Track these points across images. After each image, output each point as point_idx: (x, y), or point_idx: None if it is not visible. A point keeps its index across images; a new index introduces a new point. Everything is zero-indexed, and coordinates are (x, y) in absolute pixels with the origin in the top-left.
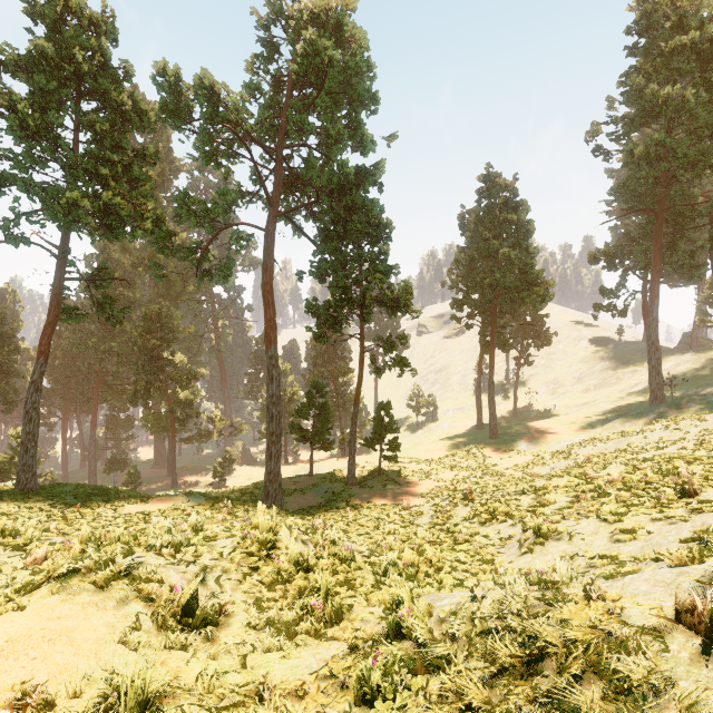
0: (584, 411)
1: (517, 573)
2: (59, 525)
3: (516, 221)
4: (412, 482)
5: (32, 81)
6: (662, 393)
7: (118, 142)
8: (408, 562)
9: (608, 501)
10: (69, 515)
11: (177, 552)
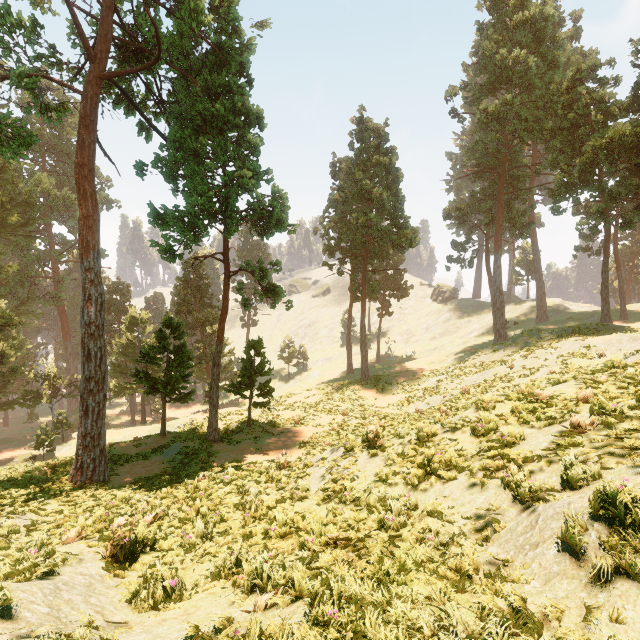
0: (436, 354)
1: None
2: None
3: (388, 163)
4: (287, 431)
5: None
6: (505, 332)
7: None
8: None
9: None
10: None
11: None
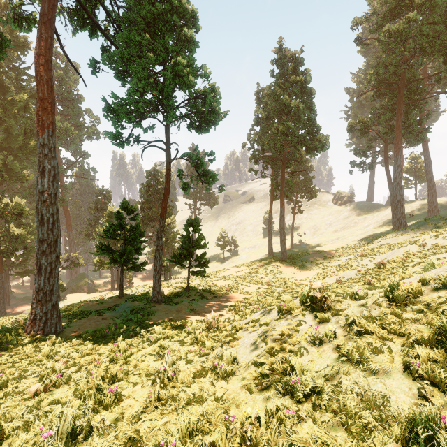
0: (339, 242)
1: None
2: None
3: (303, 81)
4: (220, 296)
5: None
6: (405, 221)
7: None
8: None
9: None
10: None
11: None
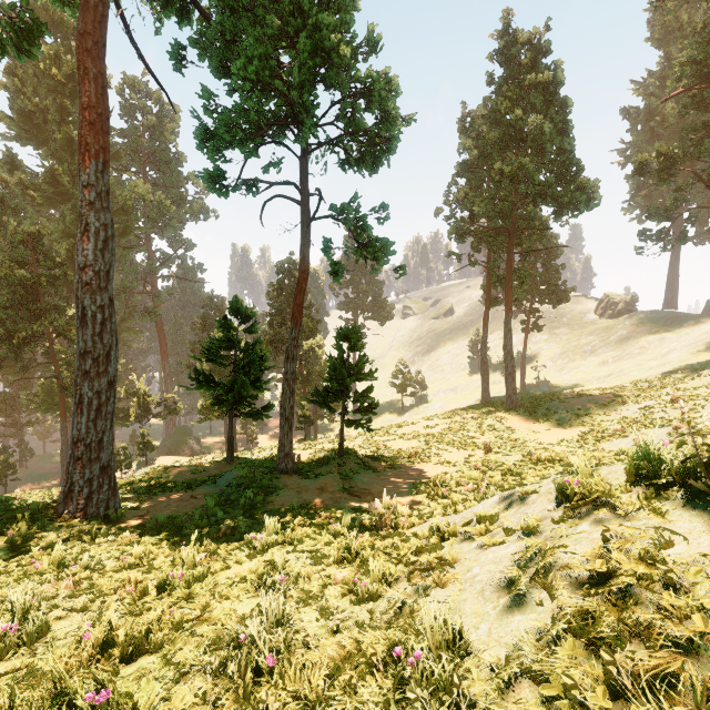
0: (613, 382)
1: None
2: None
3: (550, 81)
4: (398, 467)
5: None
6: None
7: None
8: None
9: None
10: None
11: None
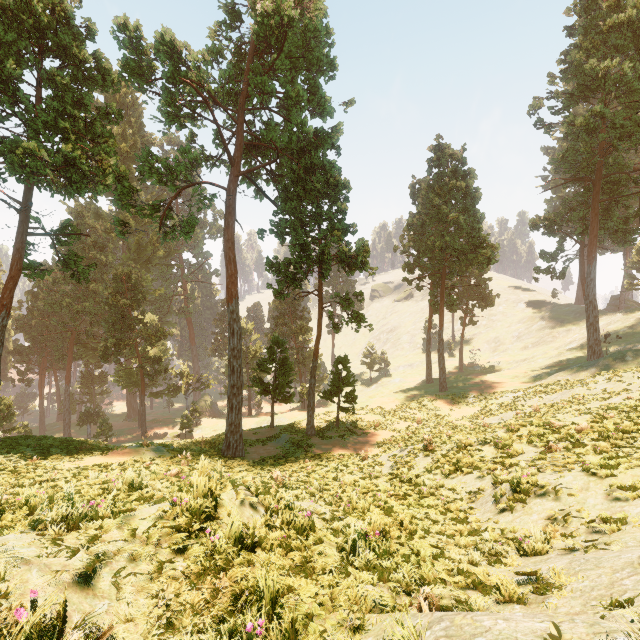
0: (524, 366)
1: (499, 535)
2: (5, 479)
3: (464, 187)
4: (368, 433)
5: None
6: (599, 349)
7: (80, 98)
8: (377, 527)
9: (585, 452)
10: (20, 468)
11: (75, 528)
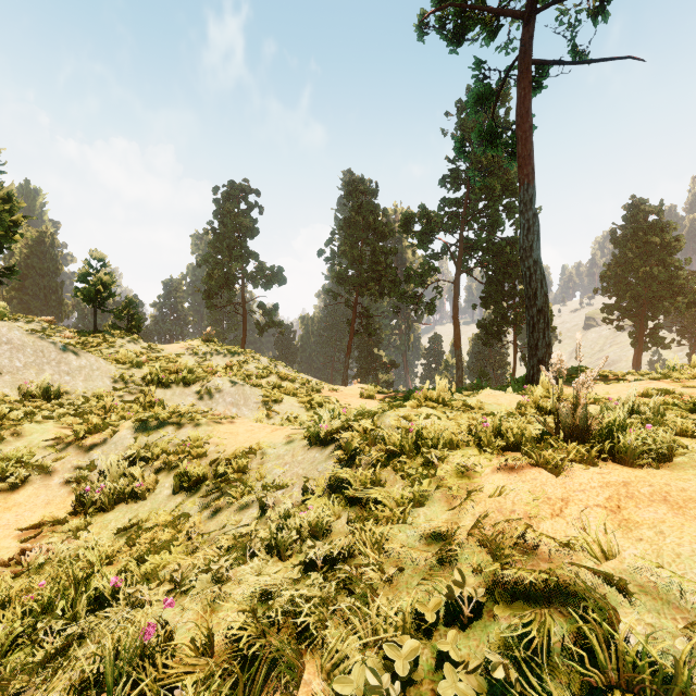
0: None
1: None
2: None
3: (658, 242)
4: None
5: (350, 232)
6: None
7: (381, 249)
8: None
9: None
10: None
11: None
